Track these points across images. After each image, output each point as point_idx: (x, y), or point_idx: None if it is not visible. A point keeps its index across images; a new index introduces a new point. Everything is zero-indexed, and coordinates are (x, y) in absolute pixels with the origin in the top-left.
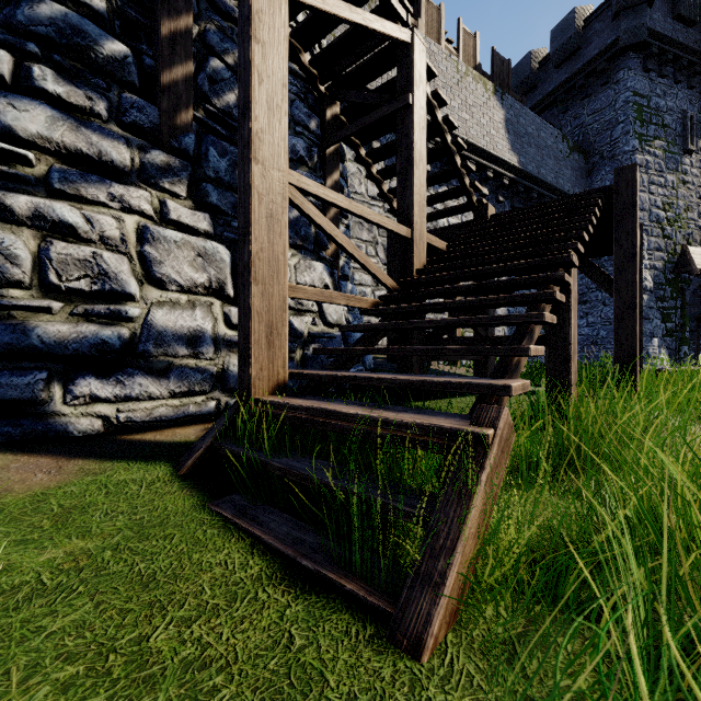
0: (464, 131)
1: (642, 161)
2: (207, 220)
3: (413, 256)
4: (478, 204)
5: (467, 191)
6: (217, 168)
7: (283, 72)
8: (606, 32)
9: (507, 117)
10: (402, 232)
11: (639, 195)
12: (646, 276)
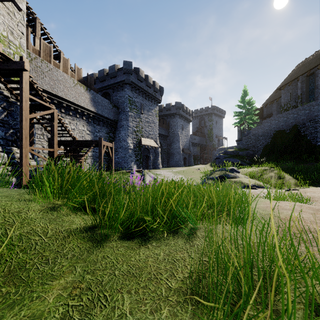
0: (76, 101)
1: (130, 114)
2: (1, 148)
3: (54, 154)
4: (73, 137)
5: (70, 134)
6: (2, 135)
7: (28, 132)
8: (122, 76)
9: (91, 97)
10: (52, 150)
11: (130, 123)
12: (131, 145)
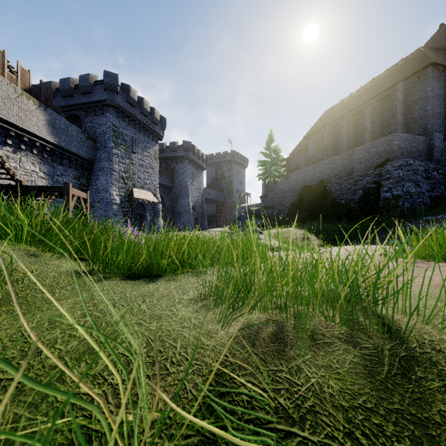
0: (21, 123)
1: (116, 152)
2: None
3: None
4: (17, 179)
5: (11, 175)
6: None
7: None
8: (102, 93)
9: (49, 119)
10: None
11: (114, 166)
12: (117, 198)
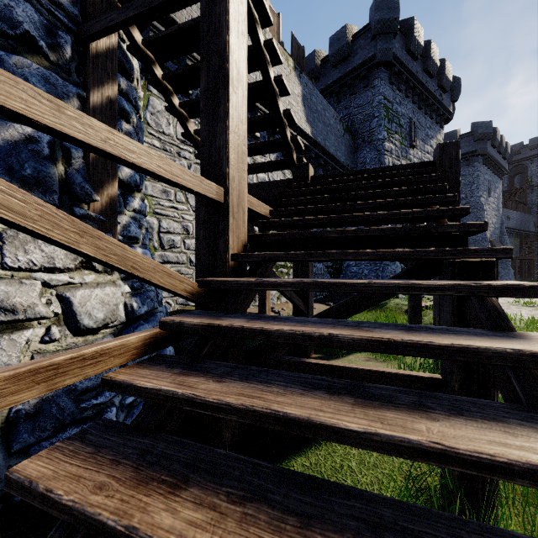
0: None
1: (389, 148)
2: None
3: (228, 233)
4: (297, 162)
5: (288, 145)
6: None
7: None
8: (367, 48)
9: (304, 93)
10: (209, 192)
11: None
12: None
